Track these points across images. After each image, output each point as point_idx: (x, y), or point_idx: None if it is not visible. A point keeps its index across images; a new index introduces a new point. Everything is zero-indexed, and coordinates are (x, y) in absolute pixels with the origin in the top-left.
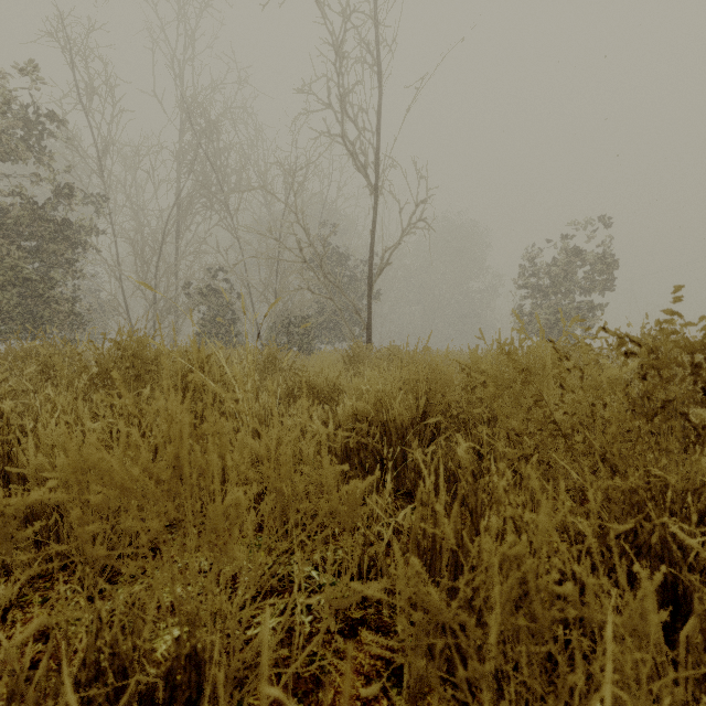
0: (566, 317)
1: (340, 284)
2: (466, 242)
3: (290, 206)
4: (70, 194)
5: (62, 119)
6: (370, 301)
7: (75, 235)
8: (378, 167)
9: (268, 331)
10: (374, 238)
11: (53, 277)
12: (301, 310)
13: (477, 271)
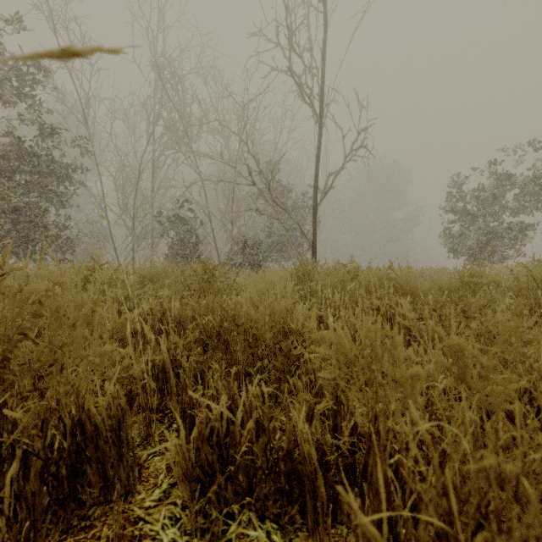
0: (497, 237)
1: (287, 207)
2: (390, 179)
3: (243, 145)
4: (53, 133)
5: (45, 68)
6: (315, 222)
7: (65, 172)
8: (323, 96)
9: (225, 252)
10: (319, 163)
11: (40, 205)
12: (253, 234)
13: (399, 203)
